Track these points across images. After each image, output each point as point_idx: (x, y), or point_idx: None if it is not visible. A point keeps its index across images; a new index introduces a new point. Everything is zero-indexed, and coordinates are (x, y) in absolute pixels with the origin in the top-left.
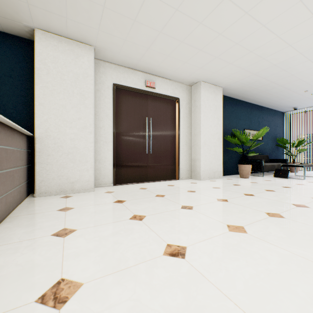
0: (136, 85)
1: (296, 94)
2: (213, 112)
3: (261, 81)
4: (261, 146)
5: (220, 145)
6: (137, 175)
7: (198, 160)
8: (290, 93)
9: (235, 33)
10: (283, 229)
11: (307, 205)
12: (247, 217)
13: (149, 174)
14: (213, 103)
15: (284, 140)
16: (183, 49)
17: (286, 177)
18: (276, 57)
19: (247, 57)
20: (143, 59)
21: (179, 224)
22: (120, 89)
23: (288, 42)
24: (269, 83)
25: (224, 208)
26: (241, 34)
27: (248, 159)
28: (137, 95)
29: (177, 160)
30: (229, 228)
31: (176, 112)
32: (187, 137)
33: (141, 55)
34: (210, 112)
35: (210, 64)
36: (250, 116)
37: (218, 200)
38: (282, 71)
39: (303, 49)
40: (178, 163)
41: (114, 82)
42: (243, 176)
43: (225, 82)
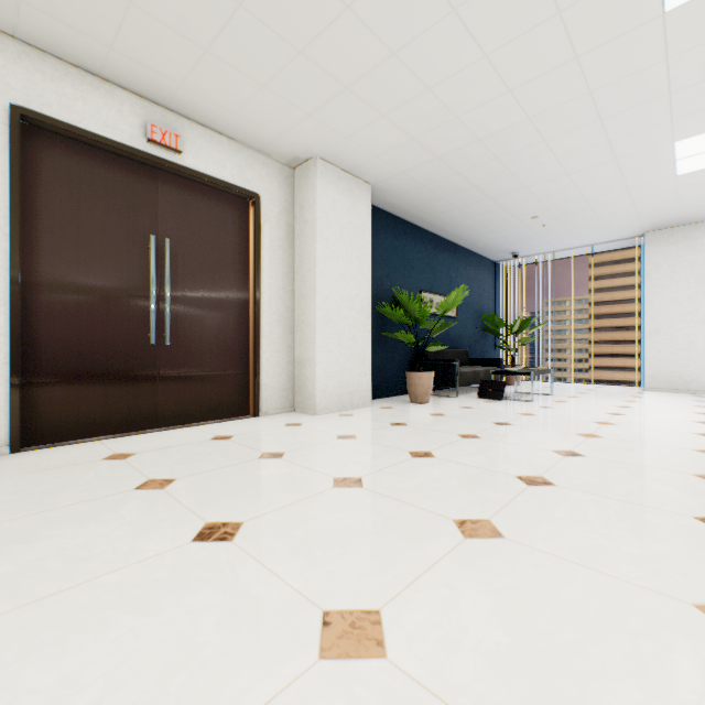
0: (111, 131)
1: (517, 223)
2: (349, 243)
3: (454, 180)
4: (455, 330)
5: (367, 325)
6: (119, 412)
7: (311, 363)
8: (508, 218)
9: (388, 14)
10: (503, 596)
11: (549, 478)
12: (401, 552)
13: (162, 407)
14: (349, 220)
15: (496, 318)
16: (250, 34)
17: (501, 397)
18: (482, 119)
19: (420, 104)
20: (124, 43)
21: (121, 652)
22: (48, 132)
23: (506, 79)
24: (469, 189)
25: (343, 518)
26: (402, 24)
27: (429, 359)
28: (117, 163)
29: (254, 362)
30: (325, 633)
31: (251, 231)
32: (283, 301)
33: (111, 25)
34: (341, 242)
35: (334, 108)
36: (433, 263)
37: (335, 485)
38: (495, 160)
39: (535, 109)
40: (256, 372)
41: (18, 101)
42: (417, 399)
43: (377, 171)
